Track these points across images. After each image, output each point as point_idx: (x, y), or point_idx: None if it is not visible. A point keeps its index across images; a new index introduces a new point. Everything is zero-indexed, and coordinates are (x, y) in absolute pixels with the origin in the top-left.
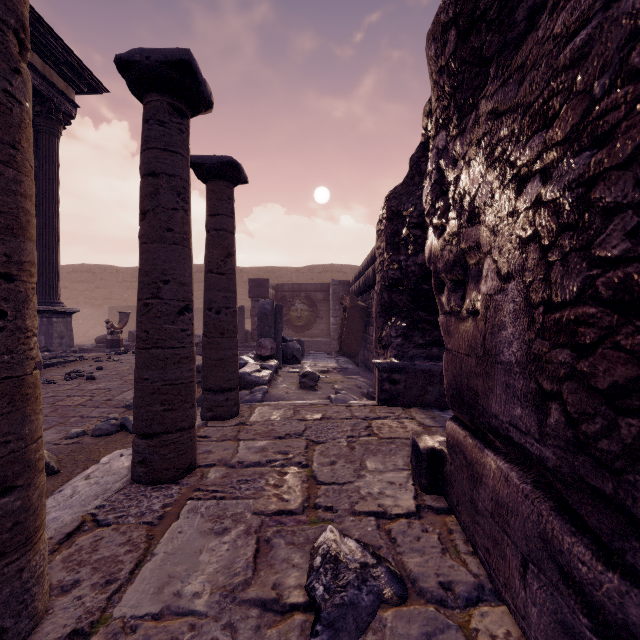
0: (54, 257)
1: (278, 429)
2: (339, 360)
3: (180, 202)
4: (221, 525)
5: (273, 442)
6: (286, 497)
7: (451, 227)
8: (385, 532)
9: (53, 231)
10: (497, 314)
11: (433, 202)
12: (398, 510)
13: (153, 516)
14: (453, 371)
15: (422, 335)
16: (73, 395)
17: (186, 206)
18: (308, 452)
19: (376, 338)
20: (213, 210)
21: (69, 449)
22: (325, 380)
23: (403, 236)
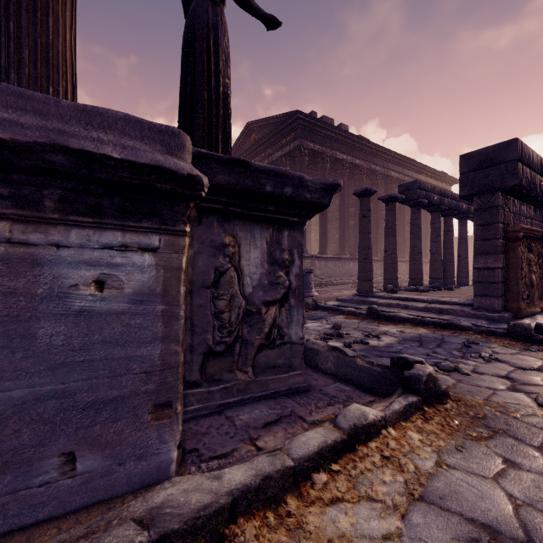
0: None
1: None
2: None
3: None
4: None
5: None
6: None
7: None
8: None
9: None
10: None
11: None
12: None
13: None
14: None
15: None
16: None
17: None
18: None
19: None
20: None
21: None
22: None
23: None
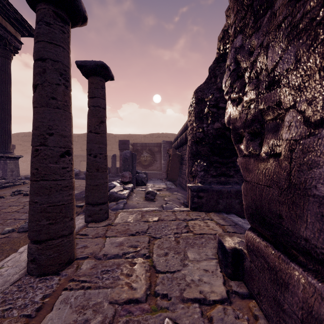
0: (8, 126)
1: (131, 228)
2: (167, 183)
3: (62, 80)
4: (83, 316)
5: (128, 238)
6: (134, 285)
7: (249, 96)
8: (208, 320)
9: (7, 112)
10: (307, 155)
11: (231, 84)
12: (214, 296)
13: (33, 308)
14: (252, 196)
15: (215, 170)
16: (13, 205)
17: (67, 83)
18: (150, 246)
19: (188, 172)
20: (92, 94)
21: (1, 242)
22: (159, 195)
23: (205, 113)
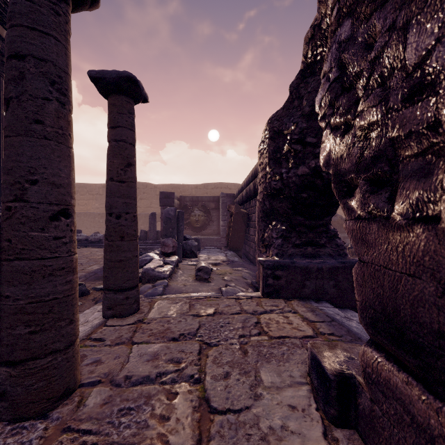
0: None
1: (173, 328)
2: (227, 254)
3: (54, 92)
4: None
5: (166, 345)
6: (172, 440)
7: (367, 118)
8: None
9: None
10: None
11: (332, 102)
12: None
13: None
14: (376, 289)
15: (299, 236)
16: None
17: (63, 98)
18: (201, 359)
19: (259, 238)
20: (113, 122)
21: None
22: (217, 272)
23: (284, 152)
